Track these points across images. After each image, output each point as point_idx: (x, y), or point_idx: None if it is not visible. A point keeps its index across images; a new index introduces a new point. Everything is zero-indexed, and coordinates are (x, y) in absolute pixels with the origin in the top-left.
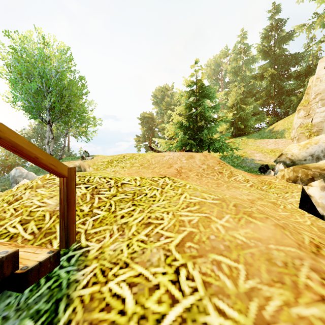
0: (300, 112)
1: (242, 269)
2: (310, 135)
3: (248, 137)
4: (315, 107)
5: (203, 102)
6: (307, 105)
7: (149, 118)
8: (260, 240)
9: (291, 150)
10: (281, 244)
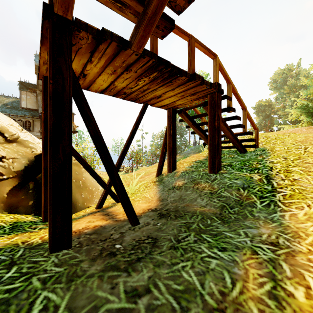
0: None
1: None
2: None
3: None
4: None
5: None
6: None
7: (265, 106)
8: None
9: None
10: None
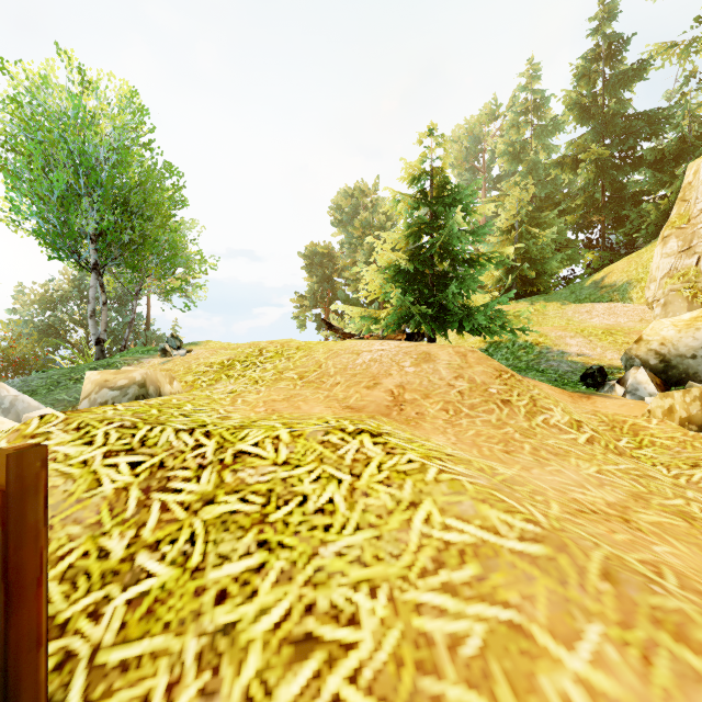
0: (669, 243)
1: None
2: (693, 296)
3: (545, 298)
4: None
5: (447, 221)
6: (686, 226)
7: (324, 256)
8: None
9: (658, 332)
10: None
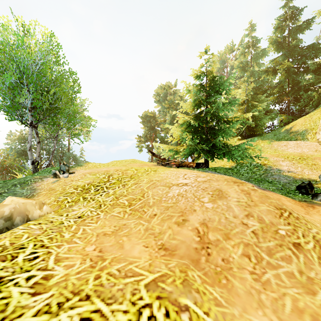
0: None
1: None
2: None
3: (261, 138)
4: None
5: (215, 99)
6: None
7: (150, 117)
8: None
9: None
10: None
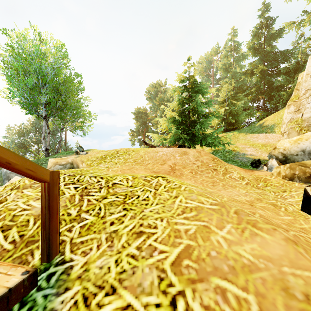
0: (290, 108)
1: (254, 303)
2: (300, 130)
3: (238, 131)
4: (305, 102)
5: (195, 98)
6: (297, 100)
7: (142, 113)
8: (271, 260)
9: (283, 144)
10: (296, 266)
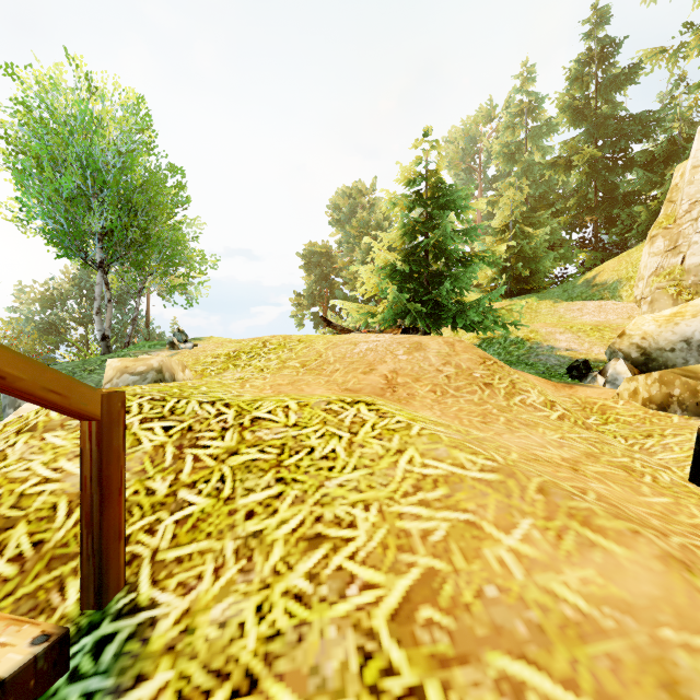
0: (656, 243)
1: None
2: (678, 294)
3: (538, 296)
4: (689, 231)
5: (441, 221)
6: (672, 226)
7: (322, 255)
8: (630, 609)
9: (640, 327)
10: (693, 626)
